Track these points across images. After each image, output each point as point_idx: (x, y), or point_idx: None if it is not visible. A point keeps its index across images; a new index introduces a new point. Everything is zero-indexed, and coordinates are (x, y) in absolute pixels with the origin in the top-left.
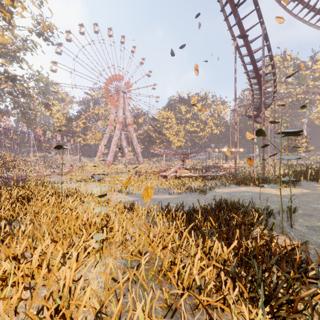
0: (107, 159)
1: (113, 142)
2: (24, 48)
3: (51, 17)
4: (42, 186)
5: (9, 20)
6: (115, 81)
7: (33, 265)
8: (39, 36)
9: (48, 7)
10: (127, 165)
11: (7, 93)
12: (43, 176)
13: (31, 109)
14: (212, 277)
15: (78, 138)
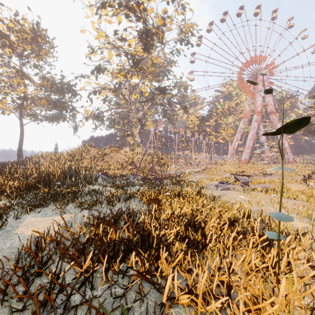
0: (242, 156)
1: (249, 137)
2: (170, 63)
3: (192, 17)
4: (199, 194)
5: (162, 39)
6: (251, 65)
7: None
8: (182, 44)
9: (189, 9)
10: (268, 164)
11: (160, 105)
12: (185, 173)
13: (174, 114)
14: None
15: (209, 136)
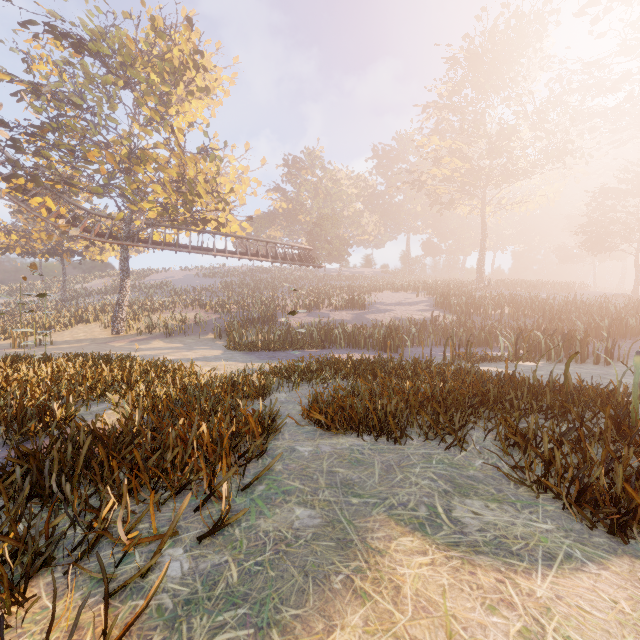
0: None
1: None
2: None
3: None
4: None
5: None
6: None
7: (24, 378)
8: None
9: None
10: None
11: None
12: None
13: None
14: (90, 356)
15: None
